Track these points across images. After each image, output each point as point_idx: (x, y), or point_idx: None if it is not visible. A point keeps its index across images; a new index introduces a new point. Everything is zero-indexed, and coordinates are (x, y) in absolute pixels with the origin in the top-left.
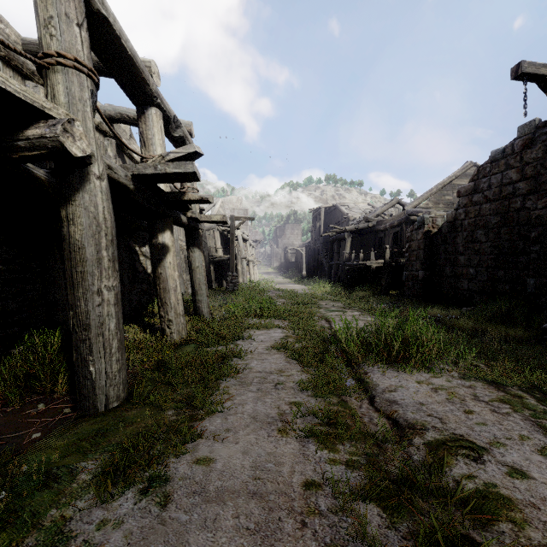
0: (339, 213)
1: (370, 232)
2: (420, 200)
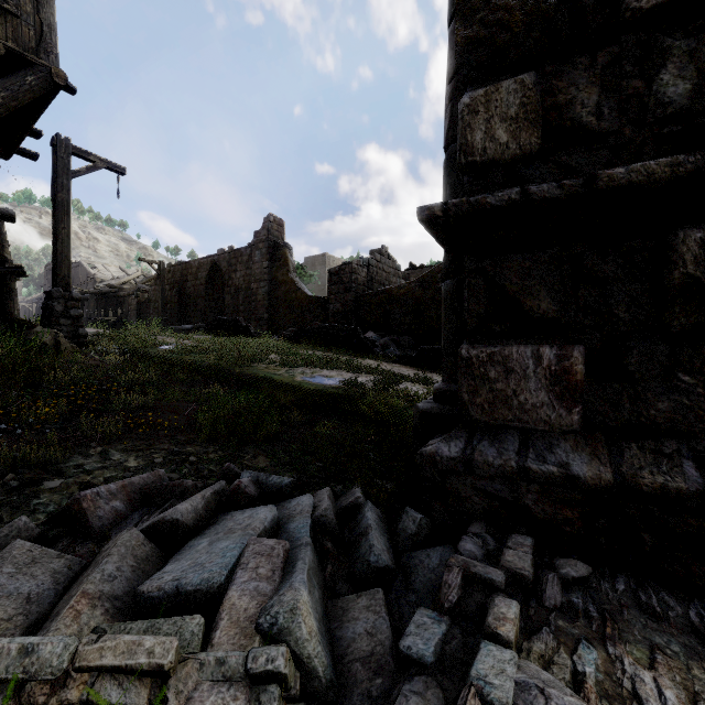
0: (85, 271)
1: (114, 296)
2: (148, 280)
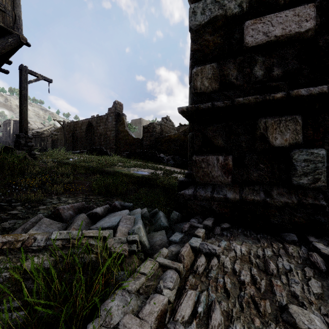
0: None
1: (39, 137)
2: (56, 129)
